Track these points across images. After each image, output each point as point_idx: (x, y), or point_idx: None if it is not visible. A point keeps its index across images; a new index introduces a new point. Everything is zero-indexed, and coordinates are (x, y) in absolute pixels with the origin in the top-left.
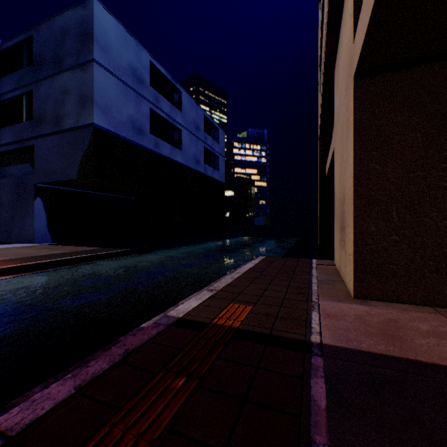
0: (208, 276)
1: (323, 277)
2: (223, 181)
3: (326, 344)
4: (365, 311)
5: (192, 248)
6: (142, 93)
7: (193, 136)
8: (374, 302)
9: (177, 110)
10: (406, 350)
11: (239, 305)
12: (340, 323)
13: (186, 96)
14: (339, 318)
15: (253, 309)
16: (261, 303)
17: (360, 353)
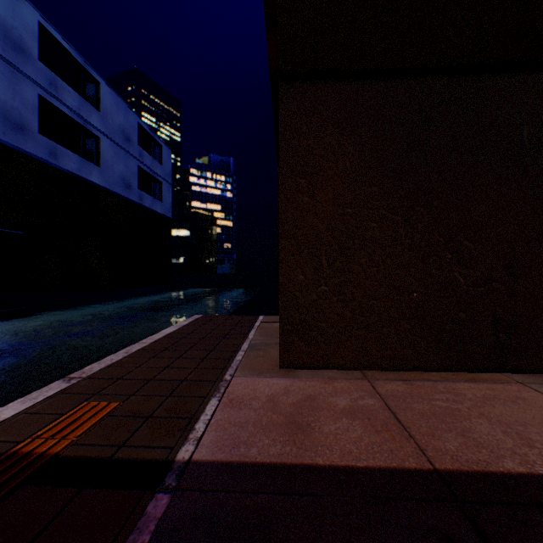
0: (101, 351)
1: (259, 340)
2: (170, 216)
3: (196, 462)
4: (284, 388)
5: (108, 306)
6: (23, 69)
7: (121, 149)
8: (302, 371)
9: (92, 107)
10: (306, 449)
11: (99, 403)
12: (241, 413)
13: (108, 90)
14: (244, 404)
15: (120, 407)
16: (141, 394)
17: (241, 468)
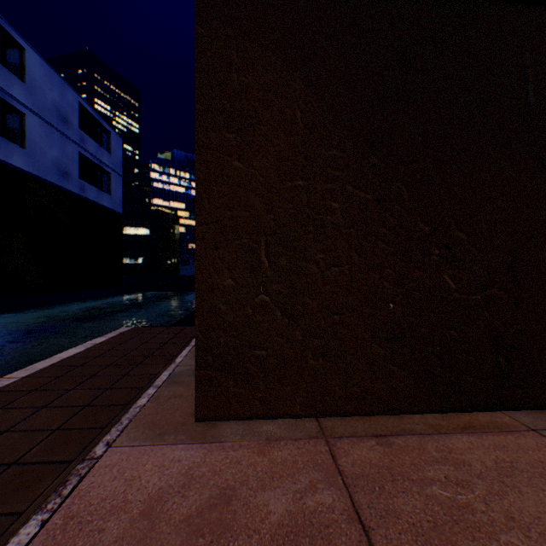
0: None
1: (187, 366)
2: (120, 211)
3: None
4: (187, 472)
5: (23, 316)
6: None
7: (56, 131)
8: (230, 425)
9: (13, 76)
10: None
11: None
12: None
13: (37, 59)
14: (87, 533)
15: None
16: None
17: None
